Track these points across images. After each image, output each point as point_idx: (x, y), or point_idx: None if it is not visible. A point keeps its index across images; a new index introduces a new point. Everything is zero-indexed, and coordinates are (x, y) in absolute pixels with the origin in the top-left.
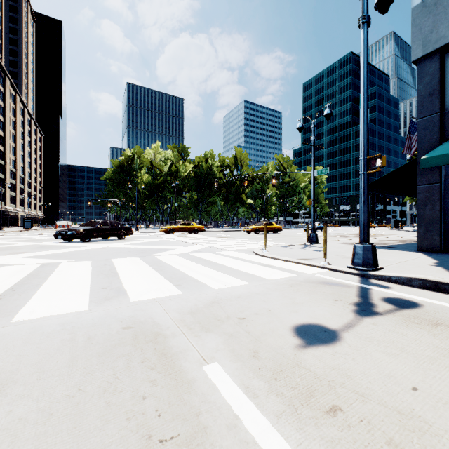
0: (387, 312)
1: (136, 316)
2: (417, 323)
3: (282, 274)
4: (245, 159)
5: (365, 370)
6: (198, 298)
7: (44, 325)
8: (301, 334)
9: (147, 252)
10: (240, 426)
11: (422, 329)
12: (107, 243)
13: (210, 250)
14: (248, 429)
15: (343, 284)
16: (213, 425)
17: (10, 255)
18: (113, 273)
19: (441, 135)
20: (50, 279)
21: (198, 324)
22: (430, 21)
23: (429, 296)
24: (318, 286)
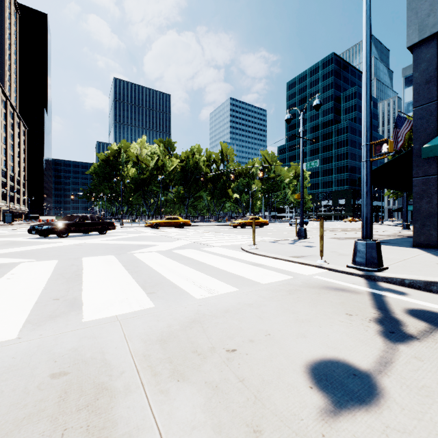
0: (423, 334)
1: (81, 348)
2: None
3: (276, 276)
4: (232, 154)
5: None
6: (174, 314)
7: None
8: (321, 382)
9: (126, 248)
10: None
11: None
12: (86, 239)
13: (195, 246)
14: None
15: (350, 289)
16: None
17: None
18: (77, 276)
19: None
20: None
21: (168, 364)
22: (427, 4)
23: None
24: (321, 293)
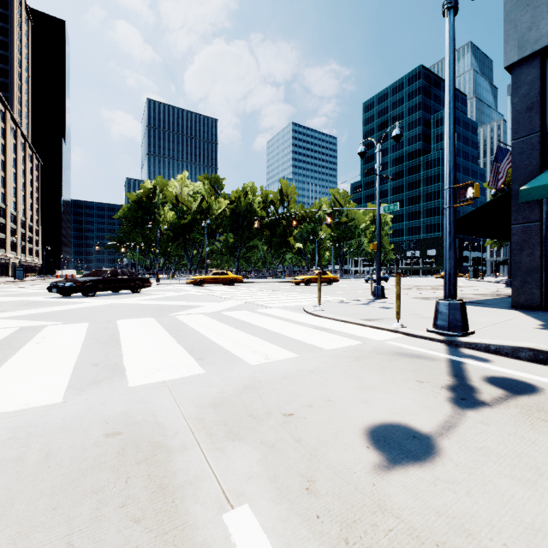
0: (497, 401)
1: (131, 411)
2: (545, 421)
3: (343, 341)
4: (293, 194)
5: (491, 516)
6: (227, 380)
7: None
8: (379, 443)
9: (166, 310)
10: None
11: None
12: (117, 298)
13: (249, 307)
14: None
15: (426, 356)
16: None
17: None
18: (114, 341)
19: (542, 161)
20: (23, 351)
21: (222, 426)
22: (528, 15)
23: (546, 374)
24: (392, 359)
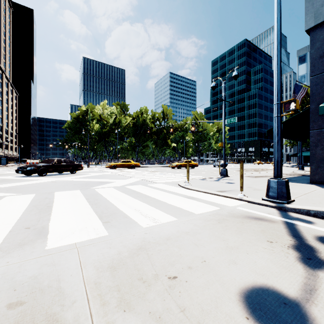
0: None
1: (40, 276)
2: None
3: (207, 207)
4: (170, 114)
5: None
6: (124, 241)
7: None
8: (256, 312)
9: (90, 185)
10: None
11: None
12: (60, 177)
13: (143, 182)
14: None
15: (267, 219)
16: None
17: None
18: (48, 207)
19: None
20: None
21: (116, 292)
22: None
23: None
24: (244, 222)
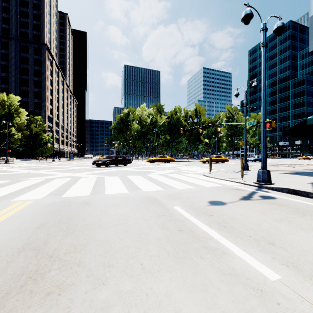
0: (255, 199)
1: (147, 195)
2: (265, 203)
3: (214, 185)
4: (203, 111)
5: (228, 211)
6: (171, 191)
7: (117, 195)
8: (211, 203)
9: (142, 173)
10: (183, 215)
11: (265, 204)
12: (119, 168)
13: (177, 172)
14: (185, 215)
15: (244, 190)
16: (176, 214)
17: (78, 173)
18: (130, 181)
19: None
20: (106, 183)
21: (171, 198)
22: None
23: (286, 196)
24: (230, 190)
